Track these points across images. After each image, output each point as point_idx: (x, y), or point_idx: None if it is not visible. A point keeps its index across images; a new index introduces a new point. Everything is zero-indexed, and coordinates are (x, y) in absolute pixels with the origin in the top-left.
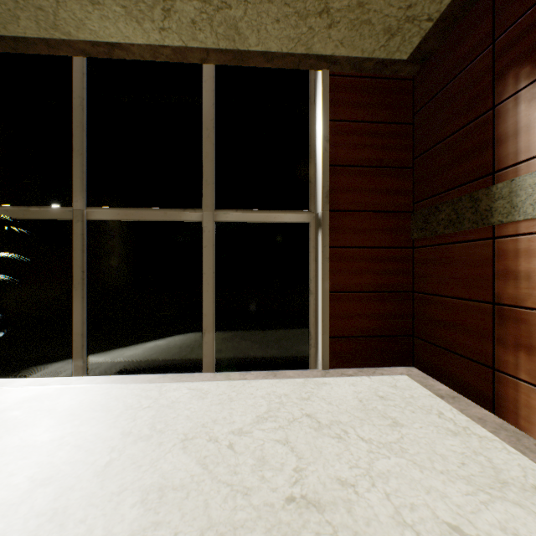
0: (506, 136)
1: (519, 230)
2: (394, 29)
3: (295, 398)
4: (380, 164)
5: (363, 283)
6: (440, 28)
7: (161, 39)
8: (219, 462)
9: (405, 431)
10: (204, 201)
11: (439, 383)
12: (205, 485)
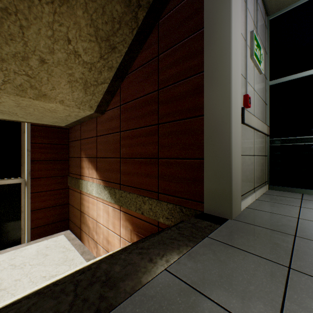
0: (82, 167)
1: (84, 193)
2: (54, 122)
3: (8, 260)
4: (55, 159)
5: (47, 204)
6: (71, 124)
7: None
8: None
9: (48, 257)
10: None
11: (73, 235)
12: None
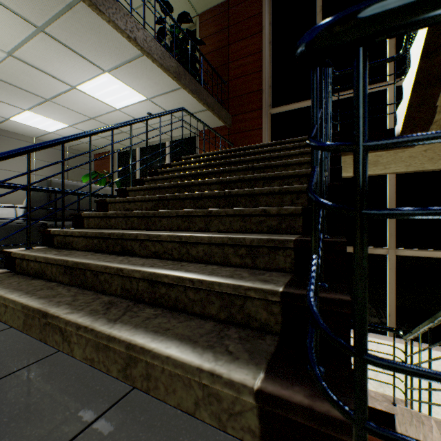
0: None
1: None
2: None
3: None
4: None
5: None
6: None
7: (371, 173)
8: (438, 386)
9: None
10: (389, 244)
11: None
12: (438, 392)
